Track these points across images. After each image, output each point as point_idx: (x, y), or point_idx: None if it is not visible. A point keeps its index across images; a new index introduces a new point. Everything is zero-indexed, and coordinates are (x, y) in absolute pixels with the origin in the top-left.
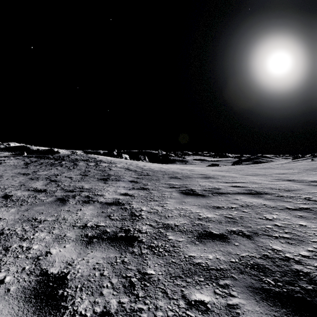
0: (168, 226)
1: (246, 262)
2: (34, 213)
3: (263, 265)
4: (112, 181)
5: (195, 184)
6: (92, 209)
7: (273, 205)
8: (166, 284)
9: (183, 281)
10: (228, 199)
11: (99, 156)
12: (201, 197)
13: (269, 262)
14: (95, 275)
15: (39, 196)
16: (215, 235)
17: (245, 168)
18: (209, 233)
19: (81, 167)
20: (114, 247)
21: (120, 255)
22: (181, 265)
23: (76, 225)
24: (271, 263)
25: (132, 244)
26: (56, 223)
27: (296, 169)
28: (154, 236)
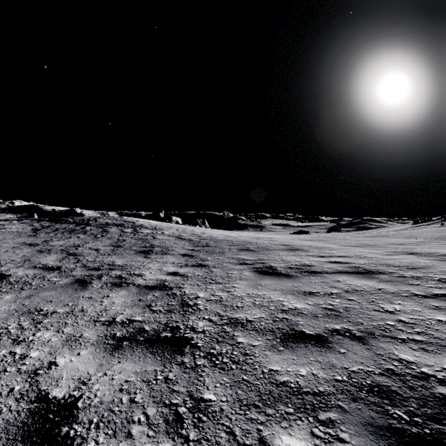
0: (237, 322)
1: (360, 381)
2: (39, 302)
3: (387, 387)
4: (156, 254)
5: (276, 259)
6: (125, 296)
7: (392, 290)
8: (233, 417)
9: (261, 413)
10: (324, 281)
11: (139, 220)
12: (286, 278)
13: (396, 381)
14: (122, 401)
15: (50, 277)
16: (309, 336)
17: (346, 236)
18: (299, 332)
19: (113, 235)
20: (154, 355)
21: (163, 369)
22: (256, 385)
23: (98, 320)
24: (400, 384)
25: (181, 350)
26: (70, 316)
27: (421, 237)
28: (216, 338)
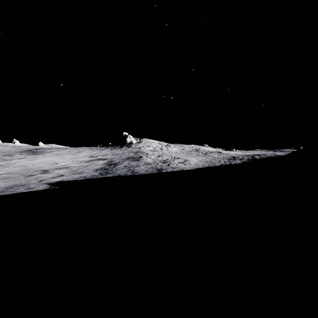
0: None
1: None
2: None
3: None
4: None
5: None
6: None
7: None
8: None
9: None
10: None
11: (294, 150)
12: None
13: None
14: None
15: None
16: None
17: None
18: None
19: None
20: None
21: None
22: None
23: None
24: None
25: None
26: None
27: None
28: None
